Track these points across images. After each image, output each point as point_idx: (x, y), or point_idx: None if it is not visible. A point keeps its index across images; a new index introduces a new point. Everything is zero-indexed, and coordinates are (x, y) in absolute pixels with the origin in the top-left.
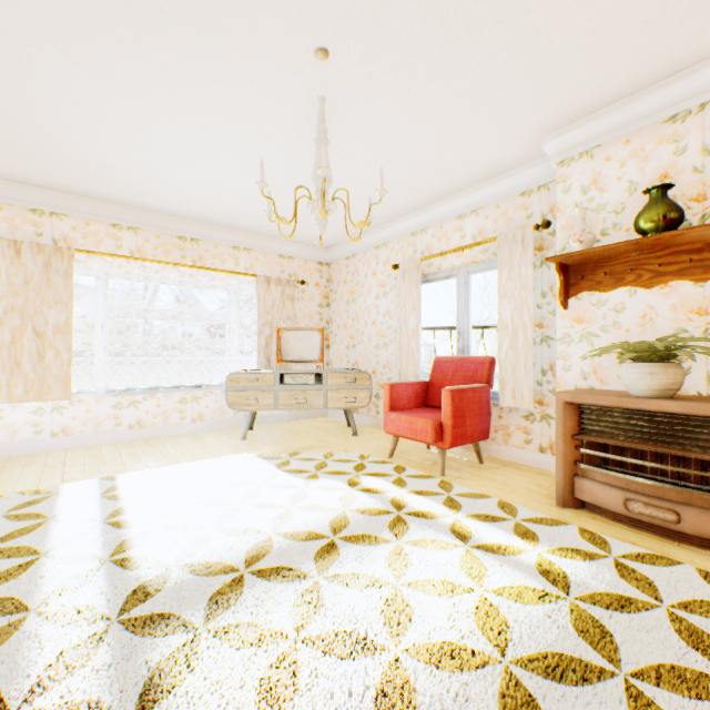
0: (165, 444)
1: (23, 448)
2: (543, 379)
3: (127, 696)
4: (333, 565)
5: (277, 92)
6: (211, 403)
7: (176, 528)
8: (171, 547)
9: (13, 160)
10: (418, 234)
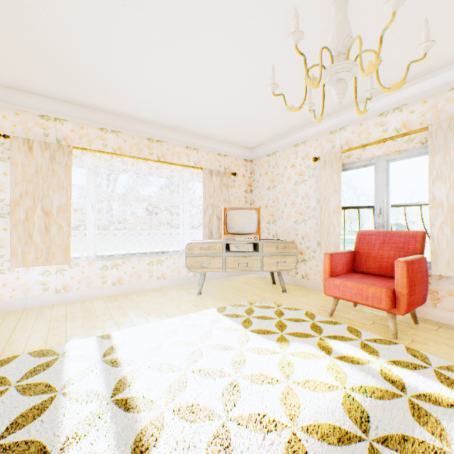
0: (140, 298)
1: (34, 302)
2: None
3: None
4: None
5: None
6: (170, 265)
7: (184, 411)
8: (190, 448)
9: (26, 70)
10: (337, 132)
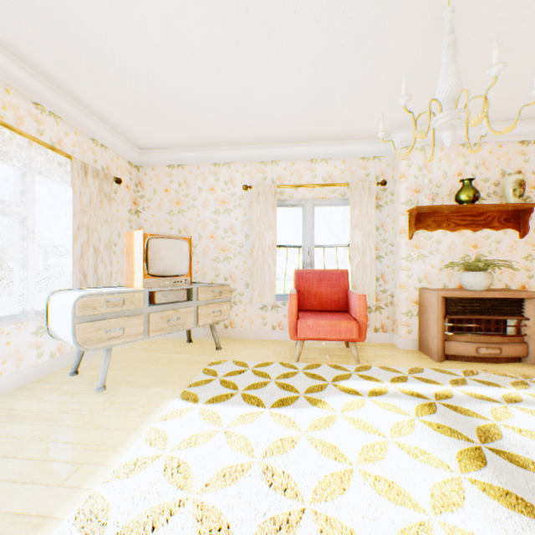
0: None
1: None
2: (377, 284)
3: None
4: None
5: None
6: None
7: None
8: None
9: None
10: (269, 164)
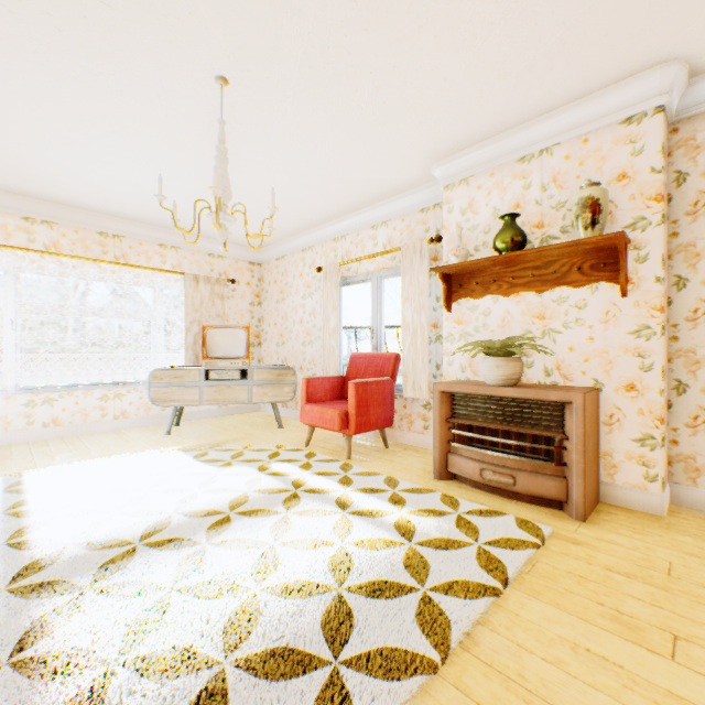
0: (83, 441)
1: None
2: (437, 373)
3: (7, 641)
4: (223, 534)
5: (186, 108)
6: (135, 400)
7: (80, 514)
8: (71, 530)
9: None
10: (339, 240)
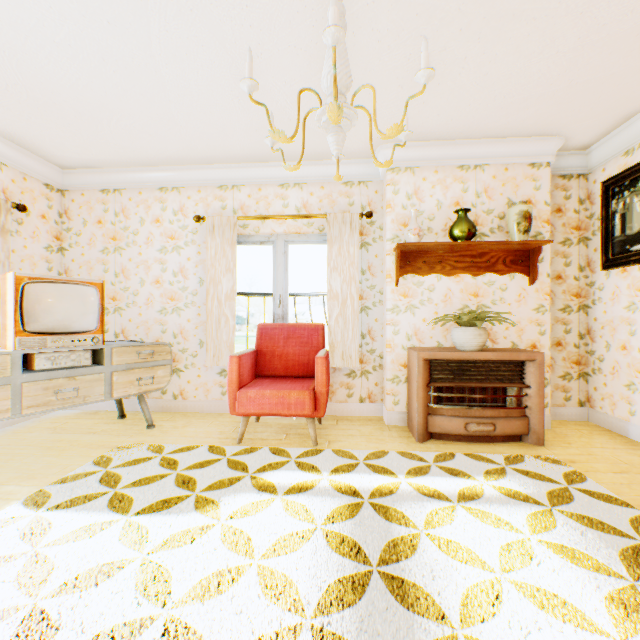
0: None
1: None
2: (363, 342)
3: None
4: (433, 603)
5: None
6: None
7: None
8: None
9: None
10: (230, 189)
